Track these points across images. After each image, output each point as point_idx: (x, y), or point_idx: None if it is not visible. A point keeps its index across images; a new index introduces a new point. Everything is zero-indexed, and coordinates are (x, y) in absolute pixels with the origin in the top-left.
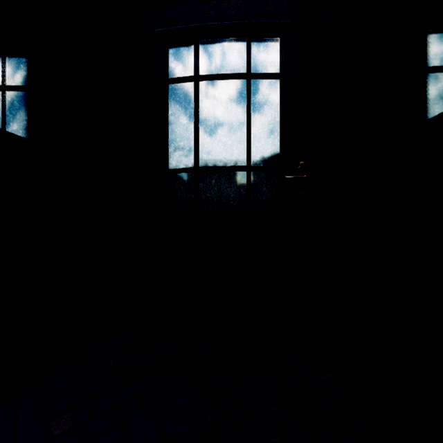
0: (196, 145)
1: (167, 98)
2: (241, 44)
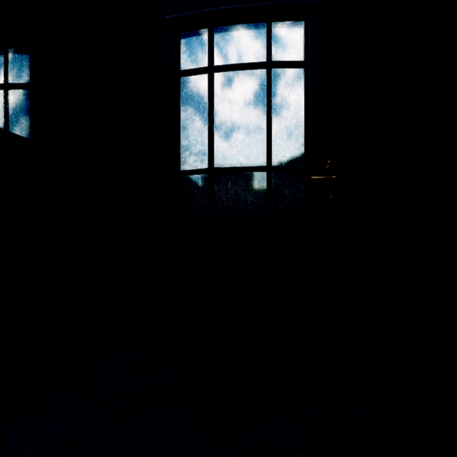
0: (210, 144)
1: (178, 92)
2: (260, 30)
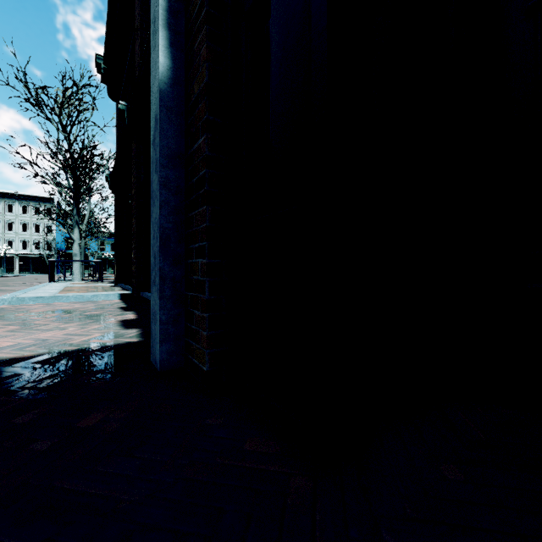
0: None
1: None
2: None
